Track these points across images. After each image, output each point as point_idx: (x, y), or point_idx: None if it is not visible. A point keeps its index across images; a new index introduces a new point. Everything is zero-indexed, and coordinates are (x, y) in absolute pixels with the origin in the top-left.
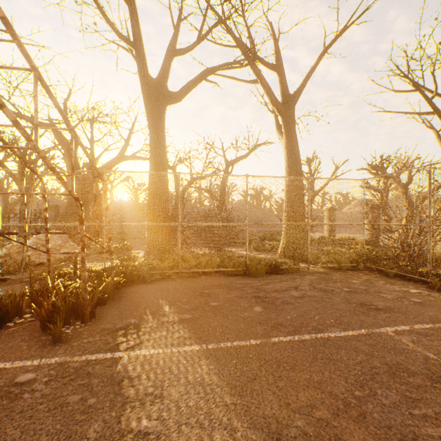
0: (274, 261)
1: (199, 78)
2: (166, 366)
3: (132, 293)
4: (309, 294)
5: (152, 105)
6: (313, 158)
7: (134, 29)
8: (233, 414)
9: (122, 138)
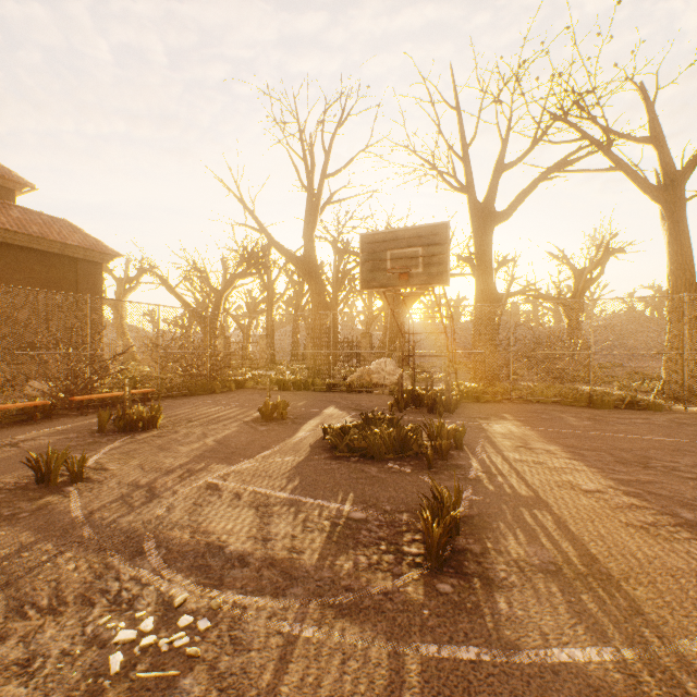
0: (628, 395)
1: (532, 188)
2: (510, 429)
3: (472, 406)
4: (656, 423)
5: (480, 236)
6: None
7: (467, 180)
8: (549, 441)
9: None
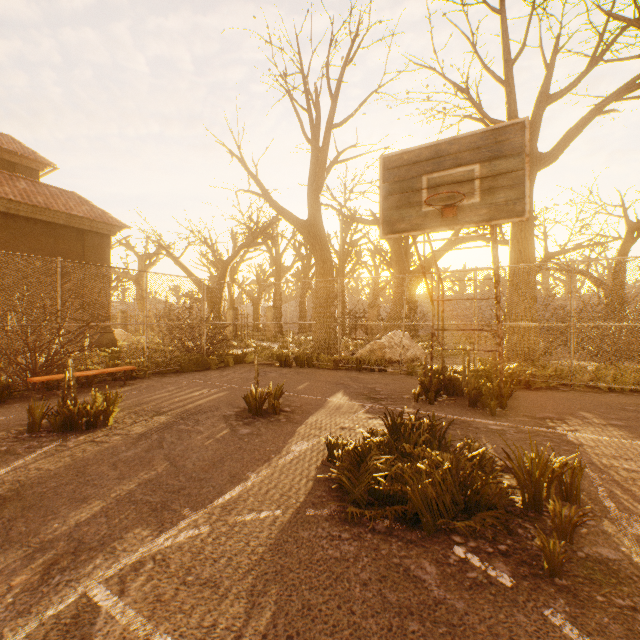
0: None
1: (587, 121)
2: (621, 447)
3: (523, 395)
4: None
5: None
6: None
7: (509, 108)
8: None
9: None
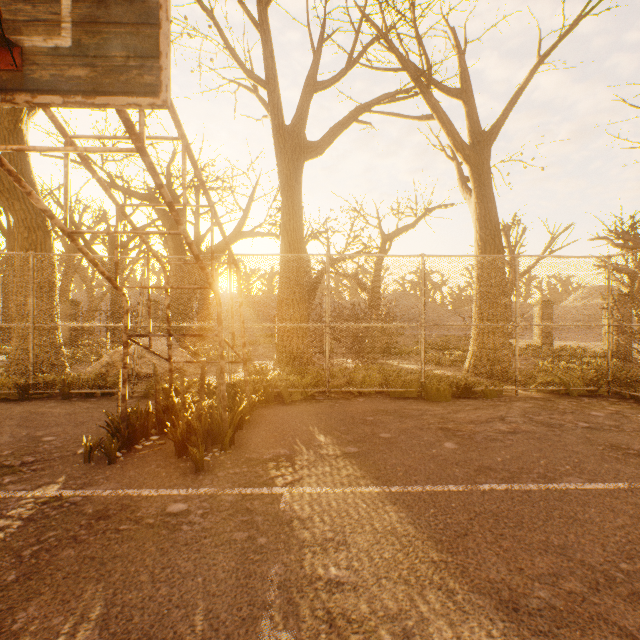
0: (464, 379)
1: (348, 120)
2: (341, 509)
3: (271, 416)
4: (523, 429)
5: (287, 163)
6: (513, 224)
7: (267, 63)
8: (446, 573)
9: (240, 208)
